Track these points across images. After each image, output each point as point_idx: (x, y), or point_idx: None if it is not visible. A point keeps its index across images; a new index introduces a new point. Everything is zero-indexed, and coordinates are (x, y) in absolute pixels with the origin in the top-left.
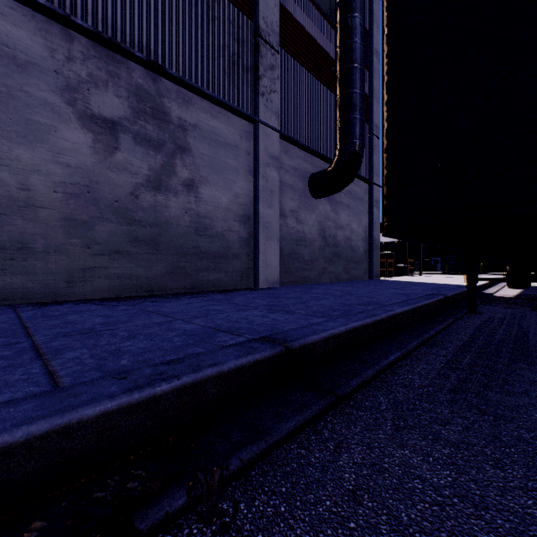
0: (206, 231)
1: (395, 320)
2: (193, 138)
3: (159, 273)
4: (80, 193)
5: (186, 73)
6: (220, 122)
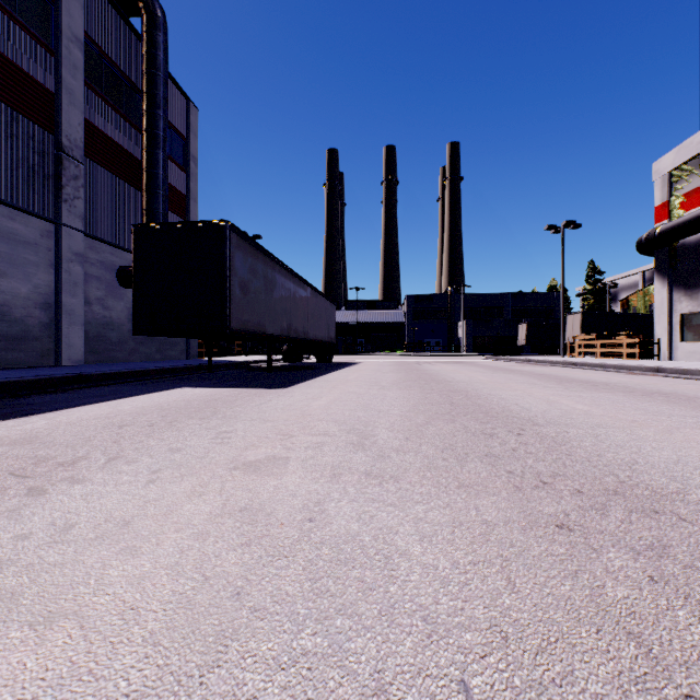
0: (5, 317)
1: (147, 372)
2: None
3: None
4: None
5: None
6: (19, 223)
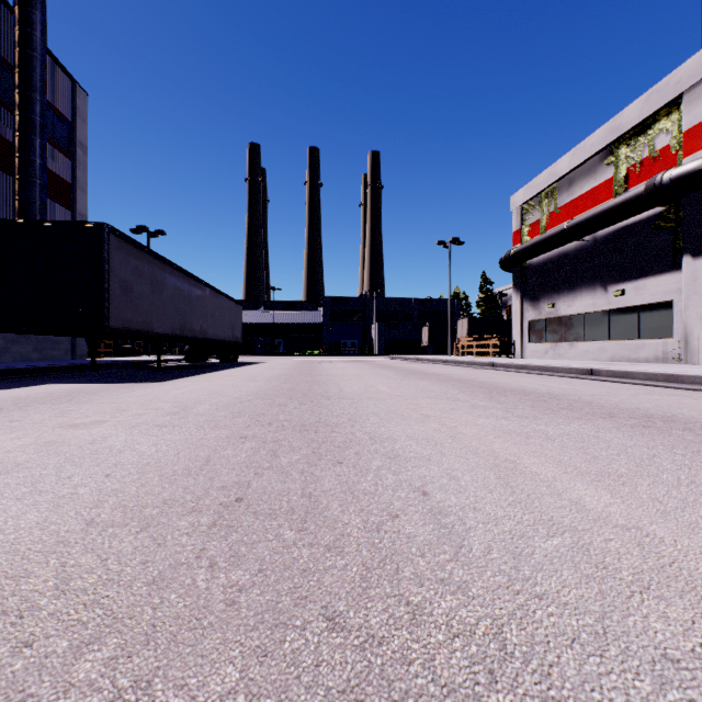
0: None
1: (16, 371)
2: None
3: None
4: None
5: None
6: None
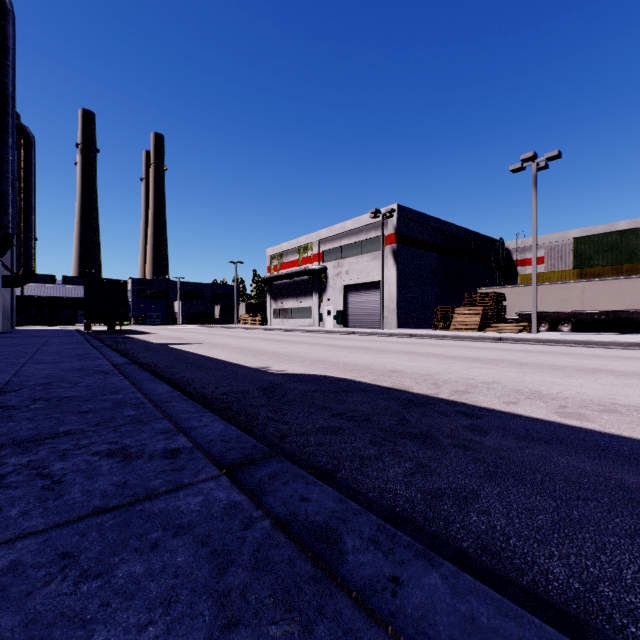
0: None
1: None
2: None
3: None
4: None
5: None
6: None
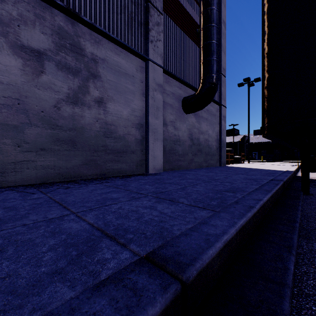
0: (112, 134)
1: (264, 208)
2: (102, 68)
3: (76, 165)
4: (12, 104)
5: (97, 22)
6: (122, 58)
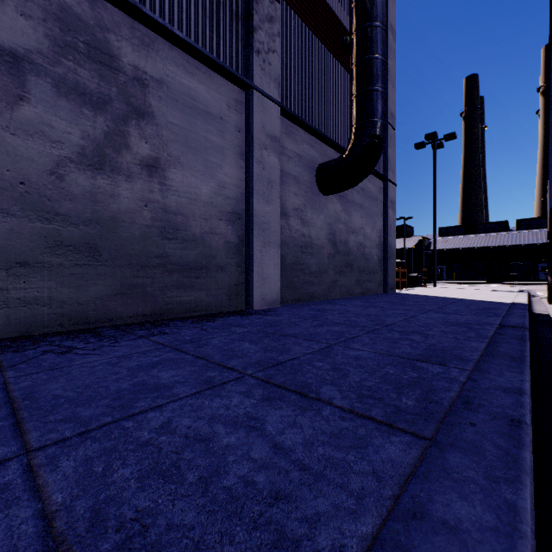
0: (178, 232)
1: None
2: (157, 98)
3: (100, 295)
4: None
5: (146, 3)
6: (198, 81)
